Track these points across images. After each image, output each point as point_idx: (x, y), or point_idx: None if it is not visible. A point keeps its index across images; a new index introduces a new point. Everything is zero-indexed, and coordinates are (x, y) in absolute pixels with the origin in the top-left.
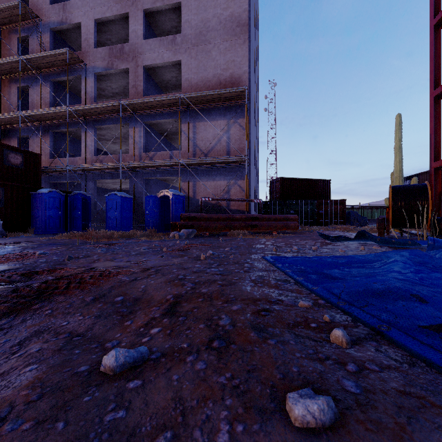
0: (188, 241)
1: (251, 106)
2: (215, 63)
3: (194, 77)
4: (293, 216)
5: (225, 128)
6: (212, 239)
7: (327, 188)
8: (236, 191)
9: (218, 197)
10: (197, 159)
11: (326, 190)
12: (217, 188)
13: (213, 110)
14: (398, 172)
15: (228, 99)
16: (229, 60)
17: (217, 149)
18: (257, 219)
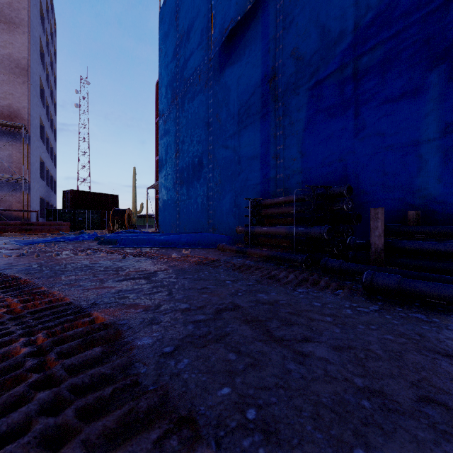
0: None
1: (33, 134)
2: None
3: None
4: (66, 223)
5: (2, 147)
6: None
7: (116, 201)
8: (15, 202)
9: None
10: None
11: (115, 202)
12: None
13: None
14: (134, 199)
15: (6, 126)
16: (7, 92)
17: None
18: (33, 225)
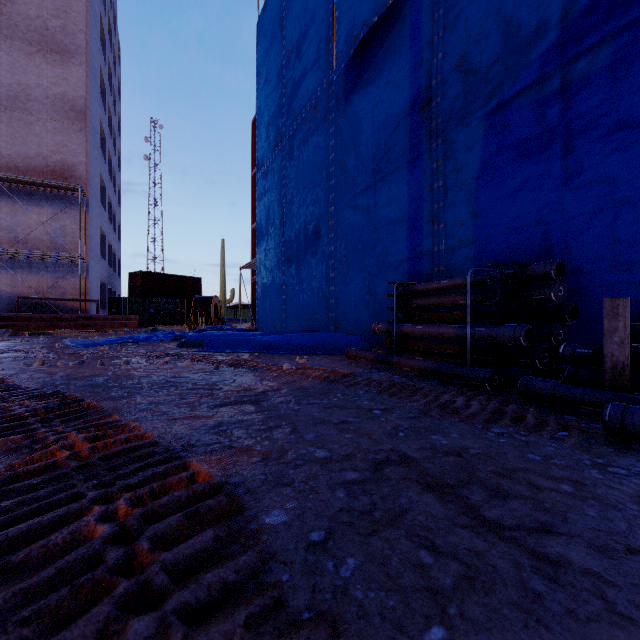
0: (4, 338)
1: (92, 198)
2: (40, 141)
3: (6, 147)
4: (133, 316)
5: (55, 217)
6: (32, 337)
7: (198, 287)
8: (70, 288)
9: (44, 293)
10: (11, 251)
11: (196, 288)
12: (42, 284)
13: (37, 194)
14: (222, 283)
15: (59, 188)
16: (60, 143)
17: (43, 239)
18: (92, 319)
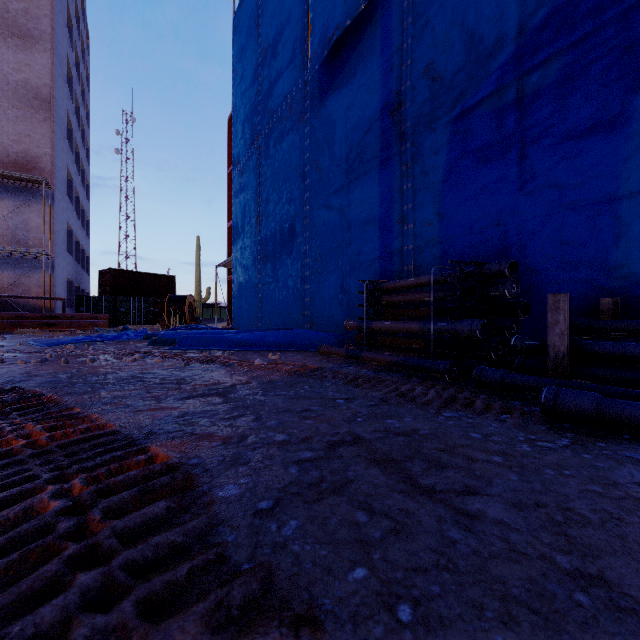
0: None
1: (57, 191)
2: (0, 129)
3: None
4: (103, 315)
5: (16, 210)
6: None
7: (172, 285)
8: (33, 286)
9: (5, 291)
10: None
11: (171, 286)
12: (3, 281)
13: None
14: (198, 282)
15: (21, 180)
16: (23, 133)
17: (4, 233)
18: (57, 318)
